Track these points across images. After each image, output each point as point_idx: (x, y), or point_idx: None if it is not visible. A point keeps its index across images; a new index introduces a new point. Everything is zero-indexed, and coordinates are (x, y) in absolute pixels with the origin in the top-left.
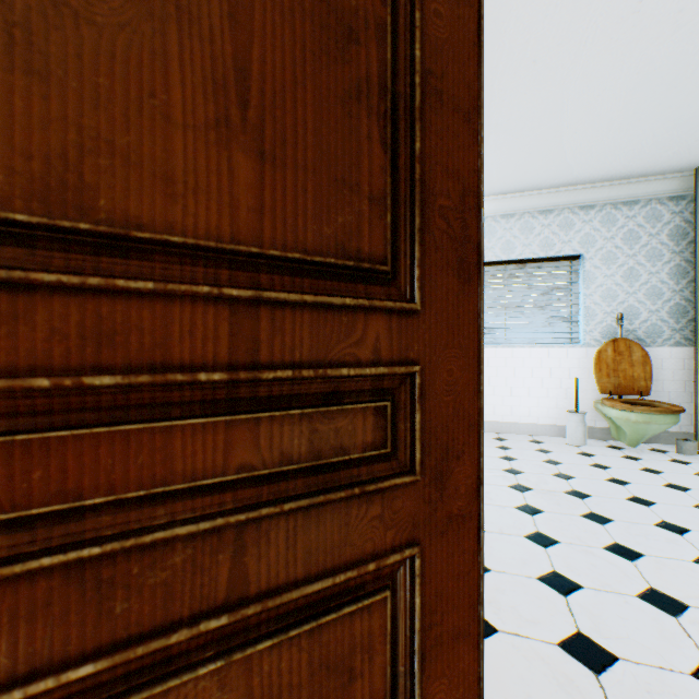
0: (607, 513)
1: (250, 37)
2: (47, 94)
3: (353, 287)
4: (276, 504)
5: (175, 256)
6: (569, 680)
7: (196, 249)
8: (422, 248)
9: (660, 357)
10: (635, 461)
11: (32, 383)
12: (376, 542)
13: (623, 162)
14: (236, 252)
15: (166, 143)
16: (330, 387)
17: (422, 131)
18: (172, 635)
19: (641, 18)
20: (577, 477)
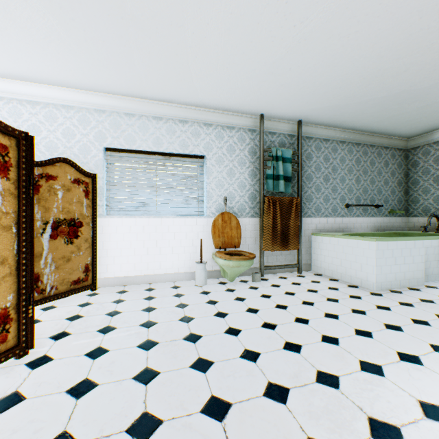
0: (211, 355)
1: None
2: None
3: None
4: None
5: None
6: None
7: None
8: None
9: (245, 224)
10: (232, 292)
11: None
12: None
13: (226, 97)
14: None
15: None
16: None
17: None
18: None
19: None
20: (196, 318)
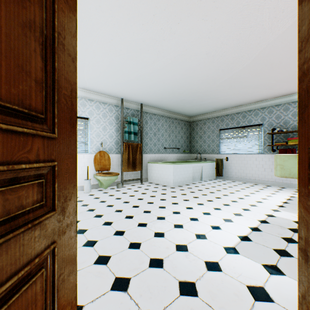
0: (102, 213)
1: None
2: None
3: (26, 123)
4: None
5: None
6: (99, 272)
7: None
8: (57, 110)
9: (113, 157)
10: (107, 193)
11: None
12: (38, 248)
13: (103, 88)
14: None
15: None
16: (14, 175)
17: (57, 58)
18: None
19: (112, 45)
20: (90, 204)
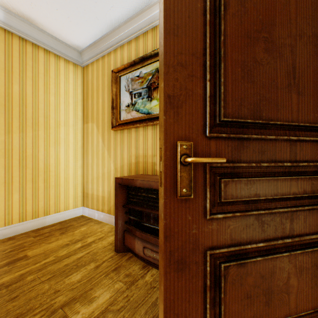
0: None
1: (295, 56)
2: (253, 87)
3: None
4: (301, 206)
5: (275, 127)
6: None
7: (280, 125)
8: None
9: None
10: None
11: (251, 164)
12: None
13: None
14: (290, 125)
15: (276, 94)
16: (314, 169)
17: None
18: (277, 240)
19: None
20: None
